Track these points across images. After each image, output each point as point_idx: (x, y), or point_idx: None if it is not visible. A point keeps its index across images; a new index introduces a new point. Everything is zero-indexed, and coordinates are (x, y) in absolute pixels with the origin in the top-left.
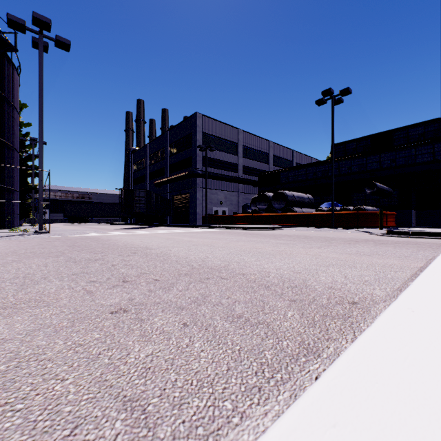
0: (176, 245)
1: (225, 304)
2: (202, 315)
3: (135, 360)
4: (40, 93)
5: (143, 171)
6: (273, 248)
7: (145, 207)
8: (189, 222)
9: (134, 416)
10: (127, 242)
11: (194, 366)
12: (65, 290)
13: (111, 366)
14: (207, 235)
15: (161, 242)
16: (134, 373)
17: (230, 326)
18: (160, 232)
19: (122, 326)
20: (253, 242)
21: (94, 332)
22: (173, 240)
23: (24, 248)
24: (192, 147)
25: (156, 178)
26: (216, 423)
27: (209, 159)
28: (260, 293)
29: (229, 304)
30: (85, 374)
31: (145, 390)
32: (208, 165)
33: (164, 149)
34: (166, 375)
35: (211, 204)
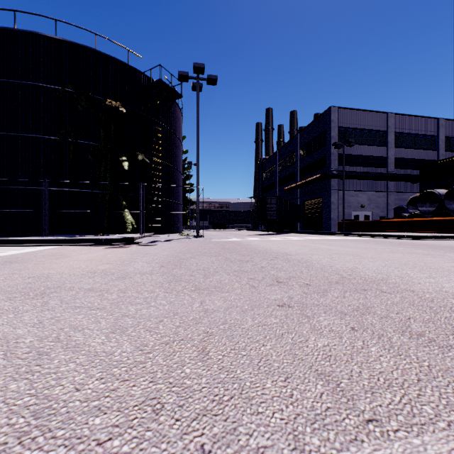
0: (314, 253)
1: (395, 318)
2: (370, 324)
3: (314, 346)
4: (197, 125)
5: (273, 179)
6: (452, 264)
7: (276, 213)
8: (321, 229)
9: (331, 386)
10: (265, 247)
11: (376, 366)
12: (235, 282)
13: (295, 346)
14: (348, 243)
15: (298, 248)
16: (317, 355)
17: (409, 342)
18: (292, 239)
19: (292, 318)
20: (416, 255)
21: (270, 317)
22: (310, 247)
23: (192, 248)
24: (325, 146)
25: (285, 184)
26: (417, 418)
27: (346, 156)
28: (443, 315)
29: (400, 319)
30: (277, 345)
31: (332, 370)
32: (345, 163)
33: (294, 153)
34: (348, 366)
35: (349, 208)
